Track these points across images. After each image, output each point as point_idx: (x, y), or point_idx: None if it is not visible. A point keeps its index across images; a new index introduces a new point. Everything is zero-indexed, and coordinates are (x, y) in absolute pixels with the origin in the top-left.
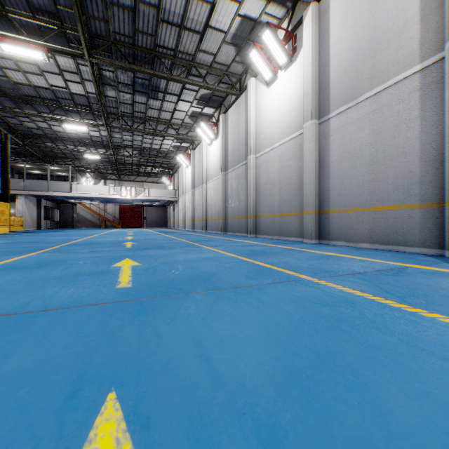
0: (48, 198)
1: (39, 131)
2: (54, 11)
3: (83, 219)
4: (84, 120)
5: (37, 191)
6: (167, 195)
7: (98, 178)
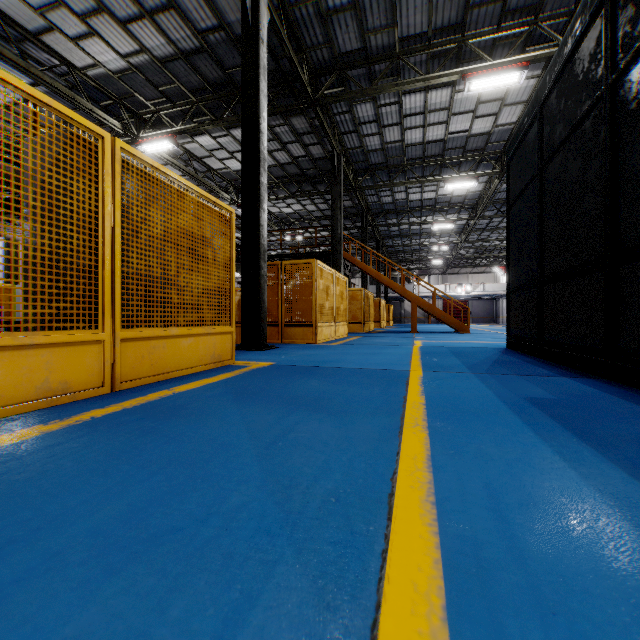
0: (391, 298)
1: (400, 249)
2: (461, 201)
3: (409, 315)
4: (440, 238)
5: (390, 294)
6: (504, 289)
7: (422, 275)
